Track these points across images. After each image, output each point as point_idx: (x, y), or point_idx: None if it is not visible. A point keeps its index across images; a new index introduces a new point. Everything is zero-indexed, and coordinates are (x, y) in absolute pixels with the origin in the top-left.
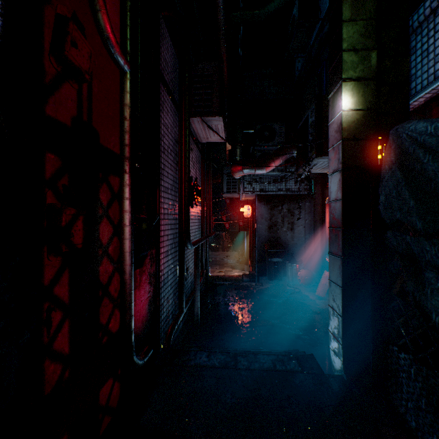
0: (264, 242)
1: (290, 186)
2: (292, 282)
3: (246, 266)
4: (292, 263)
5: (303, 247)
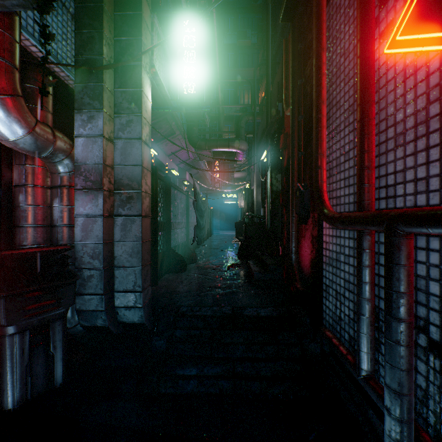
0: None
1: None
2: None
3: None
4: None
5: None
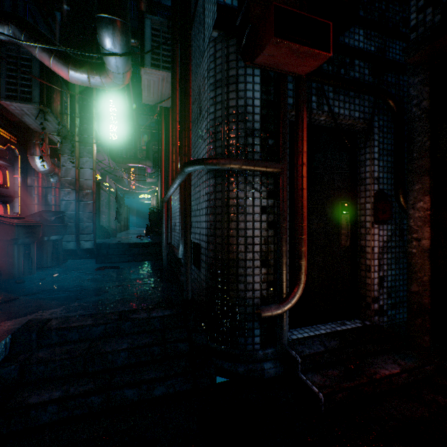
0: None
1: None
2: None
3: None
4: None
5: None
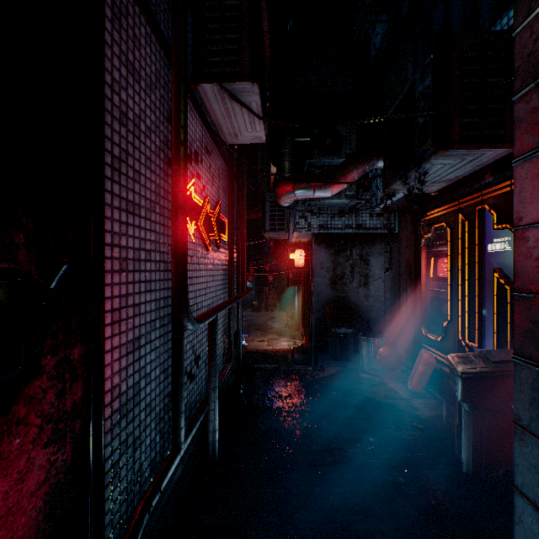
0: (325, 303)
1: (363, 221)
2: (368, 366)
3: (297, 332)
4: (368, 336)
5: (382, 311)
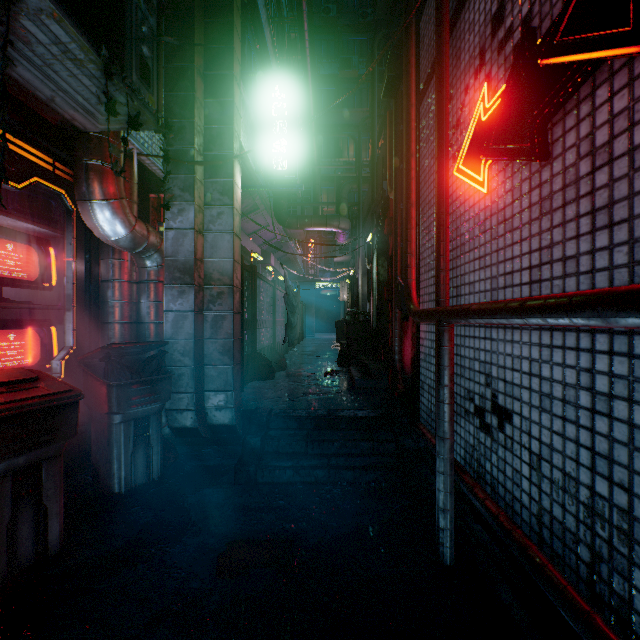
0: None
1: None
2: None
3: None
4: None
5: None
